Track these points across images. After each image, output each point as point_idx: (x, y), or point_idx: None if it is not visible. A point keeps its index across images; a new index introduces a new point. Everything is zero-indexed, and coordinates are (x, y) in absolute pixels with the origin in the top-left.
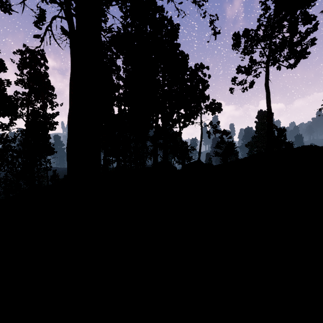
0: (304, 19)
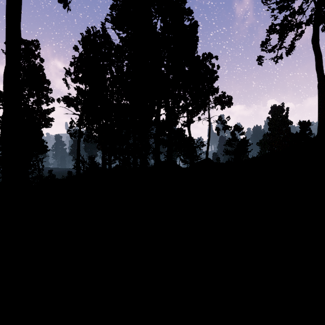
0: None
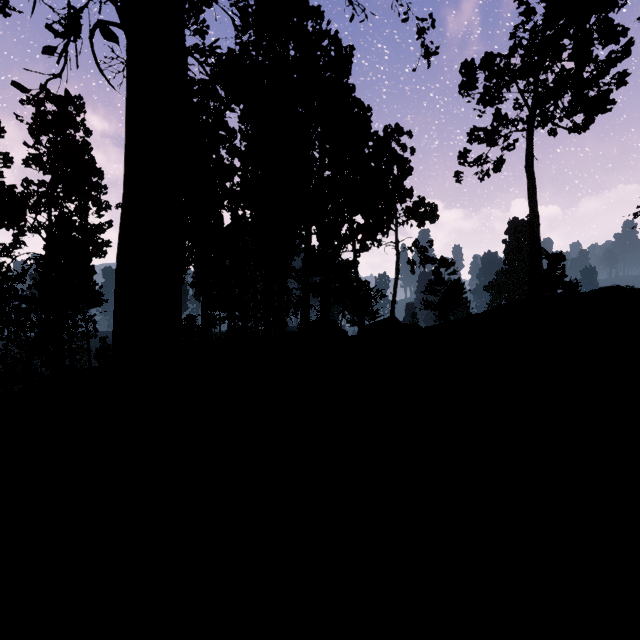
0: (603, 35)
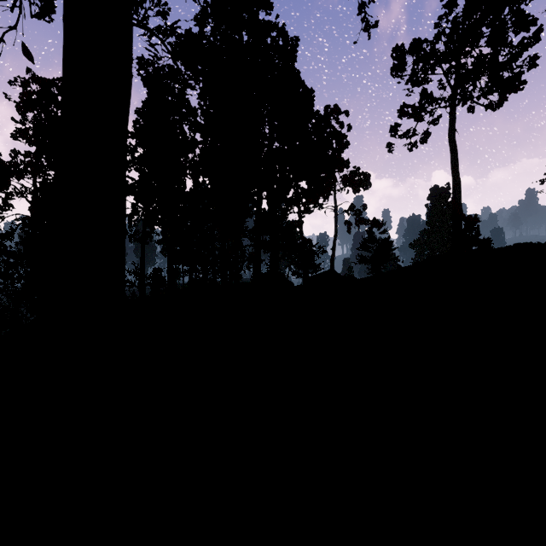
0: (516, 24)
